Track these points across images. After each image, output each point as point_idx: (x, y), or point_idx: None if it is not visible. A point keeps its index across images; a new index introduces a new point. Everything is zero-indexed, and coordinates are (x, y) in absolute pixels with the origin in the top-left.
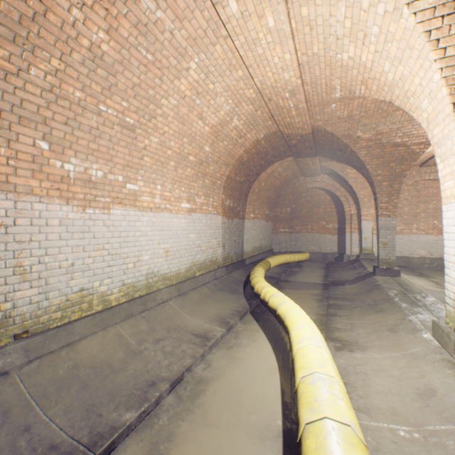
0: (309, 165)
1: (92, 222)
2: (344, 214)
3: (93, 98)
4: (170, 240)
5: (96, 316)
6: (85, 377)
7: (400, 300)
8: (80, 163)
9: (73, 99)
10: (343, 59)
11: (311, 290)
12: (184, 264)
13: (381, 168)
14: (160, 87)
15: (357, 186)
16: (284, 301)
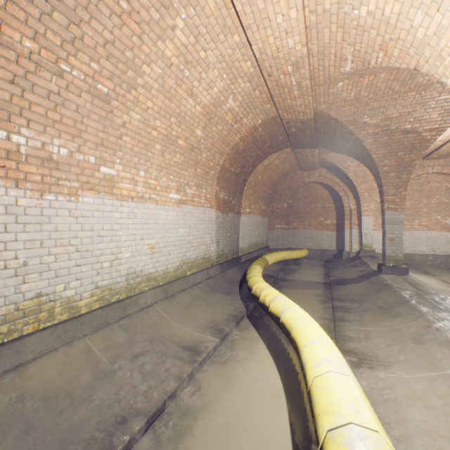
0: (308, 157)
1: (53, 211)
2: (343, 209)
3: (50, 52)
4: (156, 235)
5: (58, 327)
6: (31, 415)
7: (418, 303)
8: (35, 135)
9: (21, 50)
10: (360, 16)
11: (313, 290)
12: (173, 262)
13: (388, 157)
14: (140, 48)
15: (358, 180)
16: (289, 307)
